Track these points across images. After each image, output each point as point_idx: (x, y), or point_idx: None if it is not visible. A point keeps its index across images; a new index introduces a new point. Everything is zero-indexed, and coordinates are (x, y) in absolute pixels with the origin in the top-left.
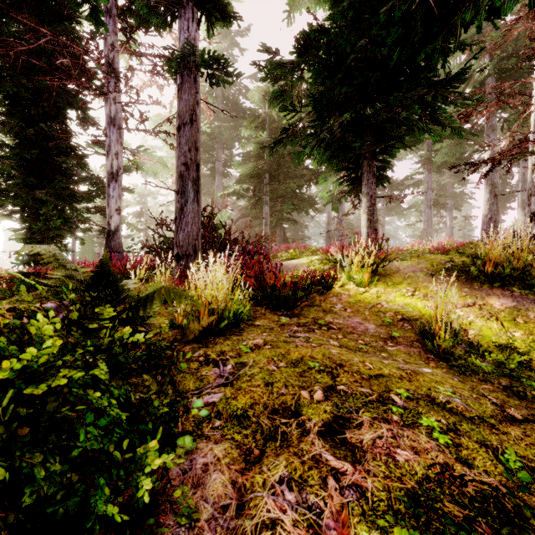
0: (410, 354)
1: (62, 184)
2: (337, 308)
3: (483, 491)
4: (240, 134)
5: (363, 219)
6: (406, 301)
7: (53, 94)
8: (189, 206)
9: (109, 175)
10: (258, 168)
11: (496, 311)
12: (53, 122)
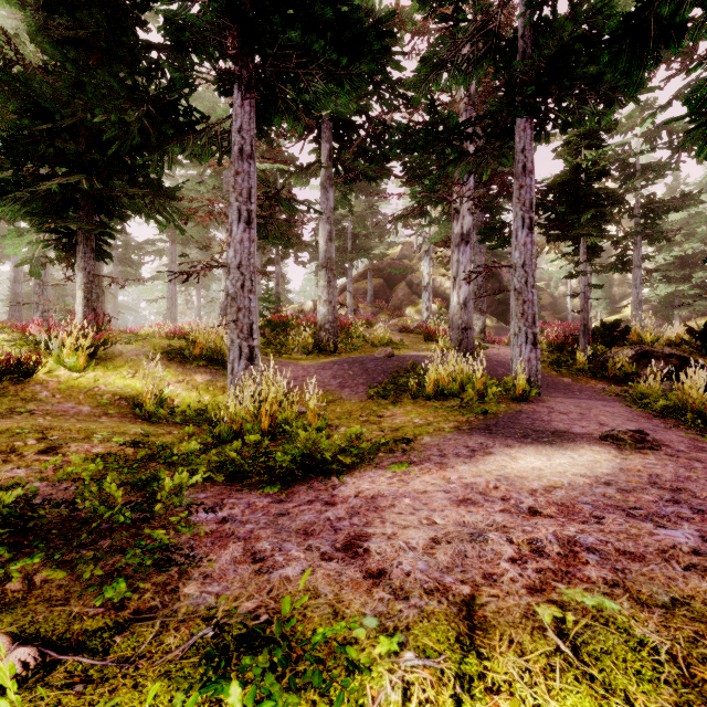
0: (122, 421)
1: None
2: (43, 395)
3: (132, 443)
4: None
5: (78, 296)
6: (126, 382)
7: None
8: None
9: None
10: None
11: (198, 384)
12: None
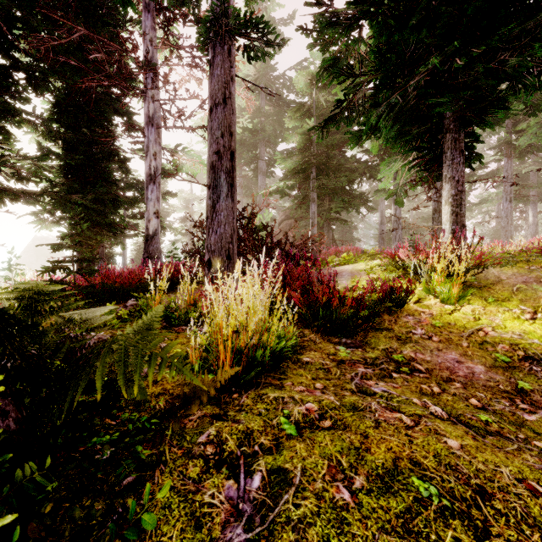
0: None
1: (103, 188)
2: (417, 335)
3: None
4: (284, 129)
5: (444, 212)
6: (525, 328)
7: (93, 96)
8: (221, 203)
9: (148, 177)
10: (304, 161)
11: None
12: (96, 127)
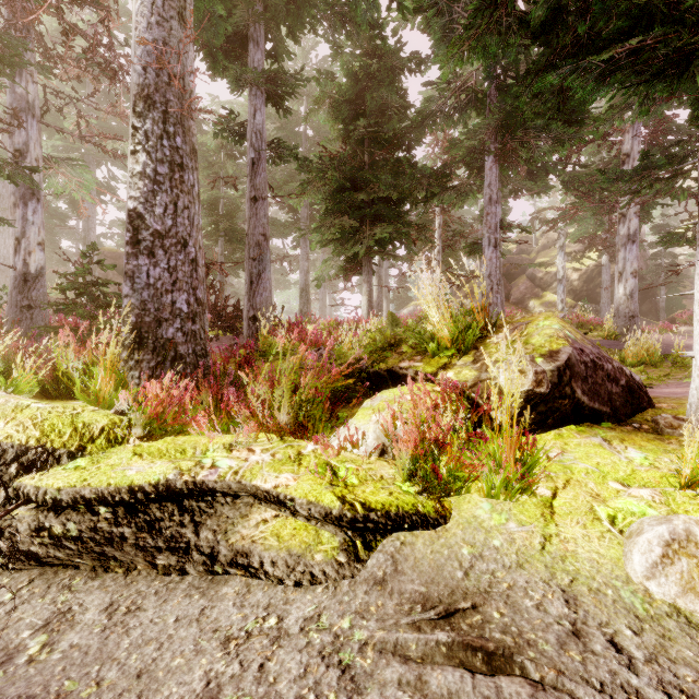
0: None
1: None
2: None
3: None
4: None
5: (364, 299)
6: None
7: None
8: (267, 274)
9: (27, 188)
10: (220, 225)
11: None
12: None
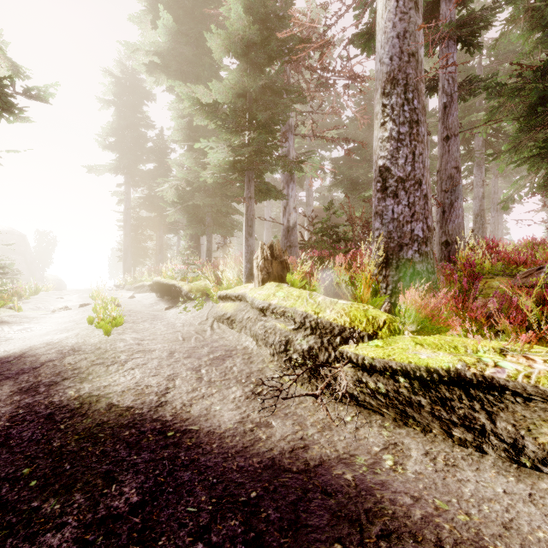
0: None
1: None
2: None
3: None
4: None
5: None
6: None
7: None
8: (459, 202)
9: (288, 176)
10: None
11: None
12: None
